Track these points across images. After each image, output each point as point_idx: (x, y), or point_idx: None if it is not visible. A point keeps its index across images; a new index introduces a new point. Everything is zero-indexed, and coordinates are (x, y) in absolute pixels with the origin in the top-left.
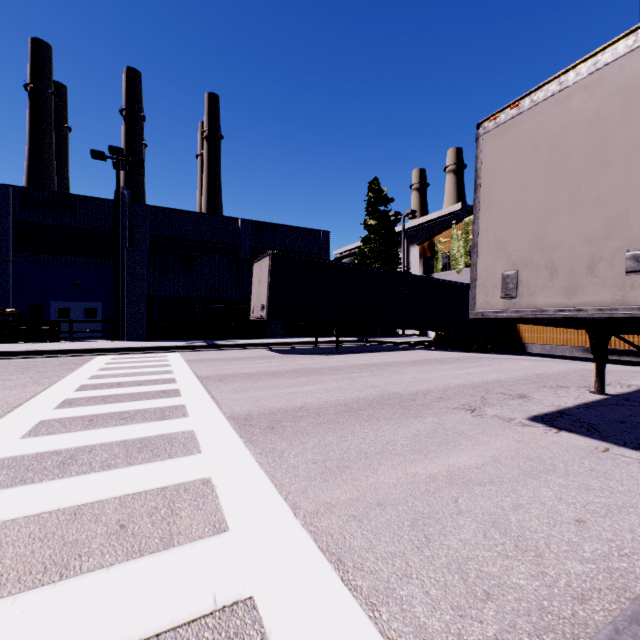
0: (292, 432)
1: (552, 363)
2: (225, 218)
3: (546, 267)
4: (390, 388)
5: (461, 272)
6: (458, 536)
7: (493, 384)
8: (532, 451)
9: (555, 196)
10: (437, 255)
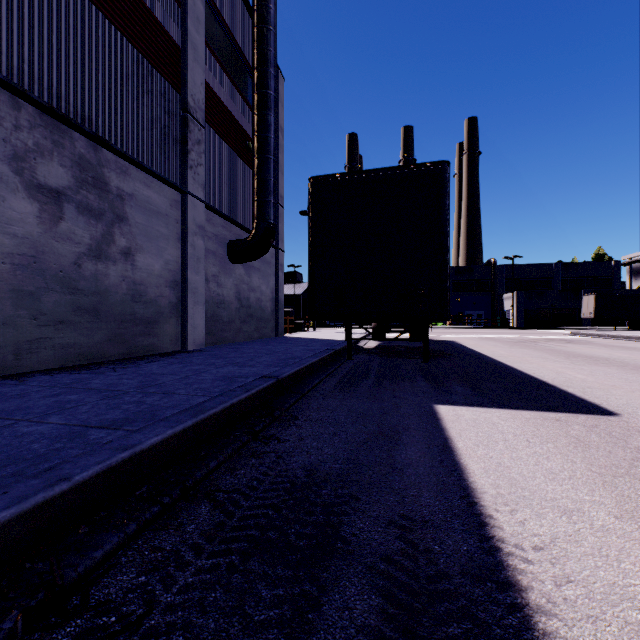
0: None
1: None
2: (544, 264)
3: None
4: None
5: None
6: None
7: None
8: None
9: None
10: None
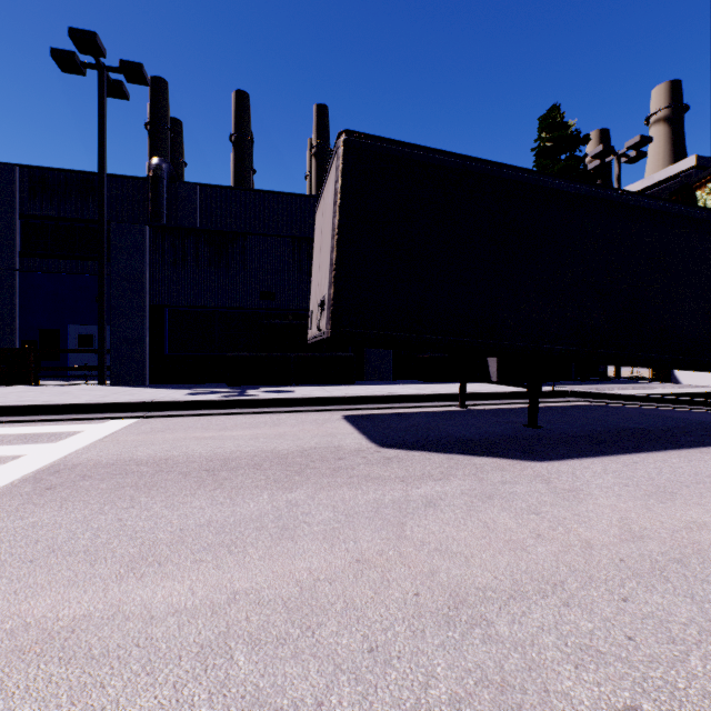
0: None
1: None
2: (307, 198)
3: None
4: None
5: None
6: None
7: None
8: None
9: None
10: None
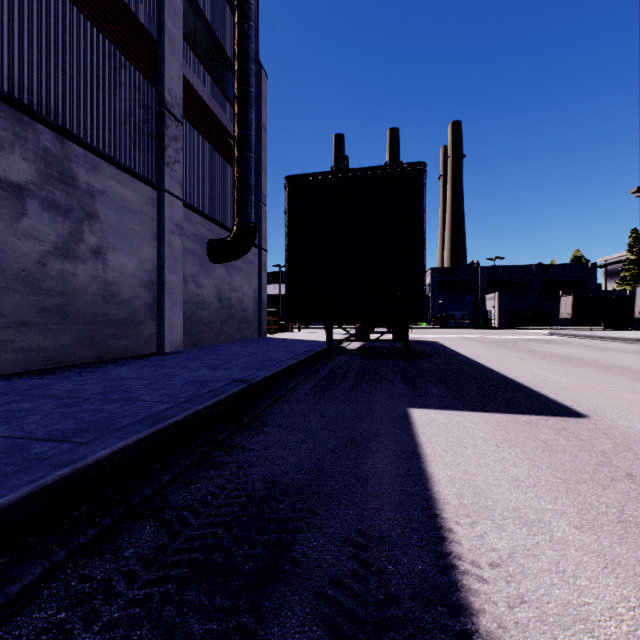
0: None
1: None
2: (524, 266)
3: None
4: None
5: None
6: None
7: None
8: None
9: None
10: None
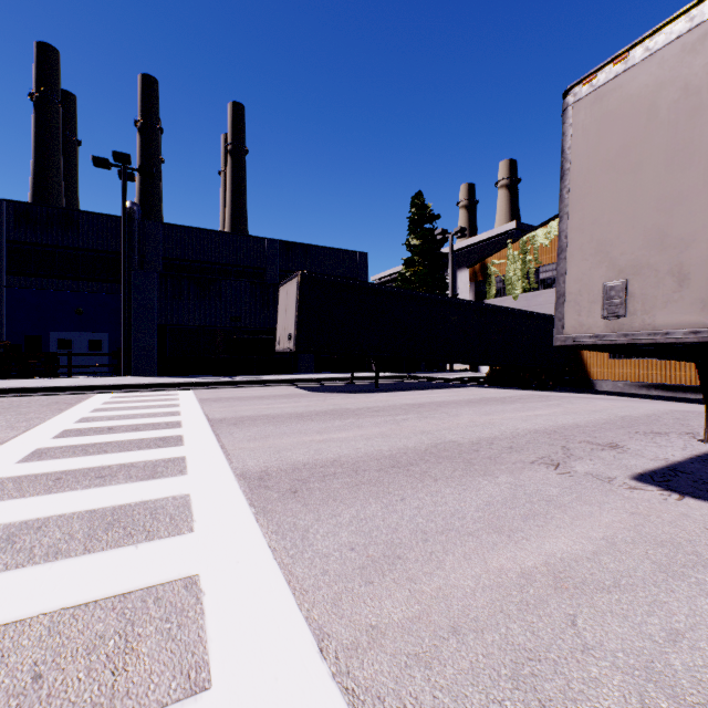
0: (321, 498)
1: (632, 403)
2: (249, 237)
3: (671, 273)
4: (445, 435)
5: (518, 298)
6: (597, 704)
7: (572, 429)
8: (658, 530)
9: (684, 174)
10: (490, 279)
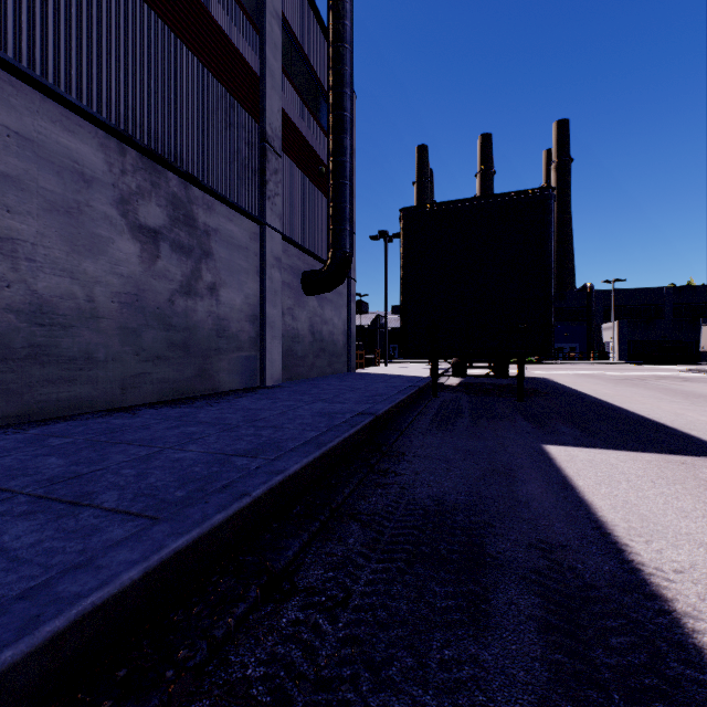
0: None
1: None
2: (652, 288)
3: None
4: None
5: None
6: None
7: None
8: None
9: None
10: None
